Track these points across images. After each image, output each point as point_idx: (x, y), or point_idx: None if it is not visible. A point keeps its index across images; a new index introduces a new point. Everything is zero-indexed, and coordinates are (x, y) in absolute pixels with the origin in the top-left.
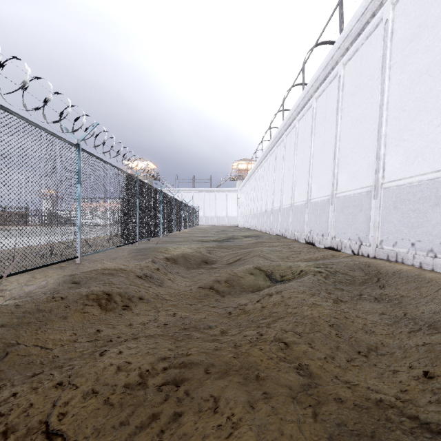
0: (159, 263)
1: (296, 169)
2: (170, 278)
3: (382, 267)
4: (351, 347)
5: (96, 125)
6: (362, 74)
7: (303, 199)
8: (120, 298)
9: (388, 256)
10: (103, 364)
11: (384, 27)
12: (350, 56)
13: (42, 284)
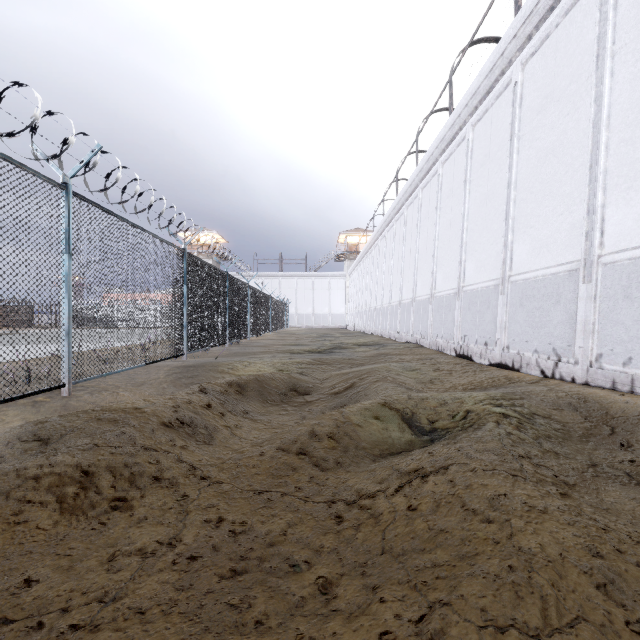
0: (213, 394)
1: (439, 239)
2: (229, 423)
3: (610, 404)
4: None
5: (97, 149)
6: (558, 74)
7: (451, 286)
8: (110, 481)
9: (614, 383)
10: None
11: None
12: (534, 49)
13: None
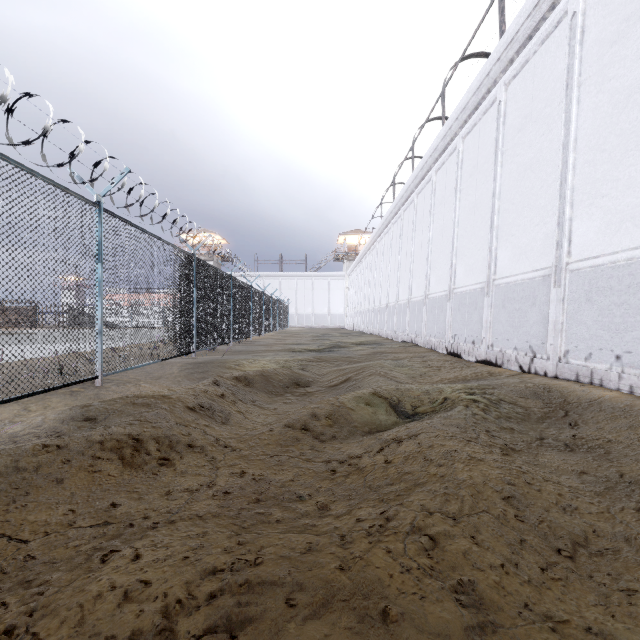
0: (225, 386)
1: (433, 243)
2: (241, 409)
3: (570, 393)
4: (543, 541)
5: (126, 172)
6: (535, 97)
7: (443, 288)
8: (156, 446)
9: (577, 375)
10: (97, 588)
11: (569, 25)
12: (516, 72)
13: (36, 421)
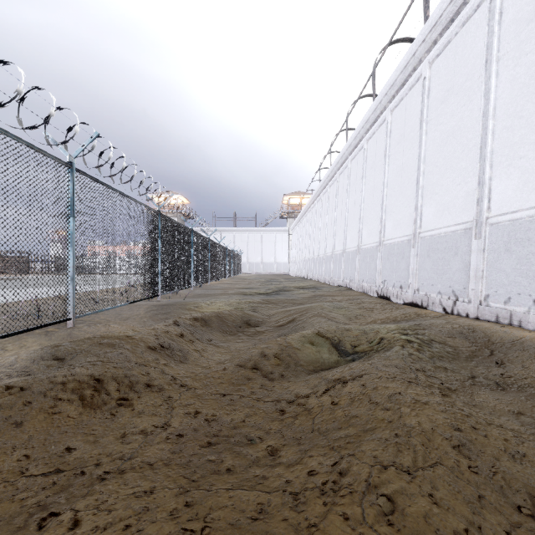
0: (184, 326)
1: (364, 202)
2: (198, 348)
3: (492, 333)
4: (500, 496)
5: (95, 135)
6: (457, 72)
7: (374, 240)
8: (116, 386)
9: (497, 317)
10: None
11: (488, 7)
12: (439, 51)
13: (9, 360)
